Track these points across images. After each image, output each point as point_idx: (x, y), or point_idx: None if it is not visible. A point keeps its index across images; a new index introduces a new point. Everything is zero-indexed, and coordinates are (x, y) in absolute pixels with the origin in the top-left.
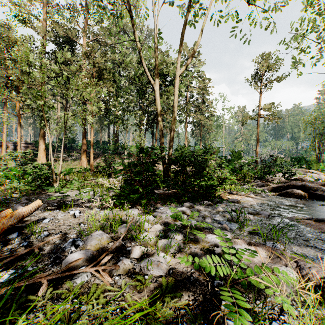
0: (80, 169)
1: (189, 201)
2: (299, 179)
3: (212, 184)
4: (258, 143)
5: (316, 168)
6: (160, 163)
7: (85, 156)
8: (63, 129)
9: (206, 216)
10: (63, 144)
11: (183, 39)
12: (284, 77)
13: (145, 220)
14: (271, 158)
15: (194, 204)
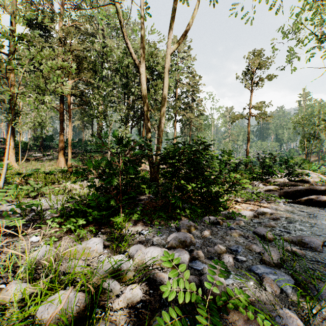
0: (56, 170)
1: (186, 216)
2: (305, 180)
3: (213, 189)
4: (248, 143)
5: (309, 168)
6: (148, 163)
7: (63, 155)
8: (36, 125)
9: (221, 251)
10: (9, 136)
11: (175, 8)
12: (275, 75)
13: (111, 270)
14: (272, 157)
15: (194, 222)
